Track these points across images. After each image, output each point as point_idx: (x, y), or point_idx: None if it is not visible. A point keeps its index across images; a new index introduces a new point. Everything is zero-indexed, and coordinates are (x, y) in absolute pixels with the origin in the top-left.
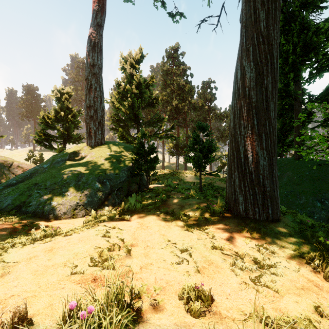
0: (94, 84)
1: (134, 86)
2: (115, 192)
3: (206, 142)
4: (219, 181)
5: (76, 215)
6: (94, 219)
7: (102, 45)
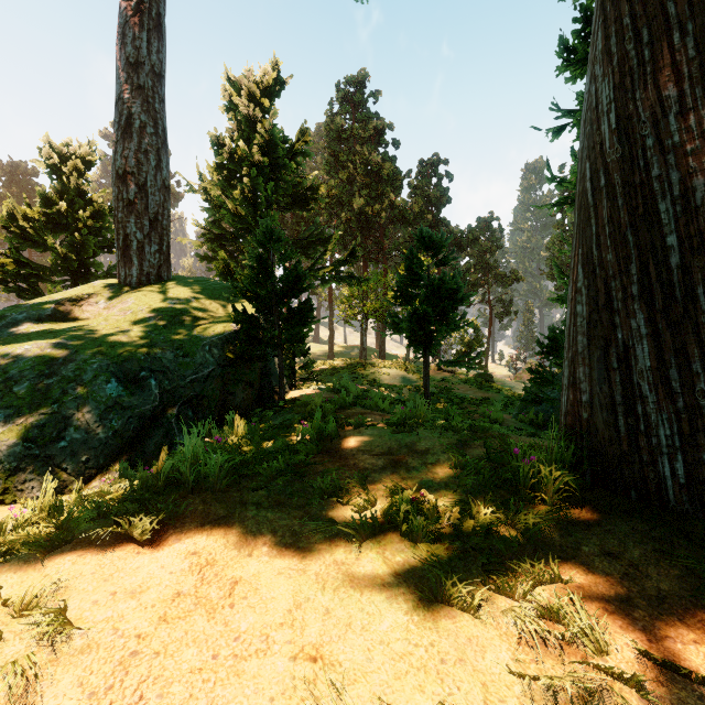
0: (138, 115)
1: (258, 148)
2: (175, 410)
3: (443, 277)
4: (463, 384)
5: (18, 493)
6: (43, 519)
7: (164, 15)
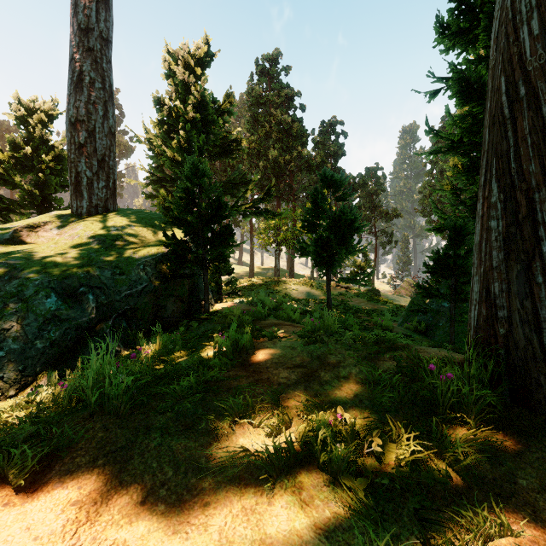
0: (88, 72)
1: (191, 106)
2: (110, 322)
3: (343, 210)
4: (357, 298)
5: None
6: None
7: None
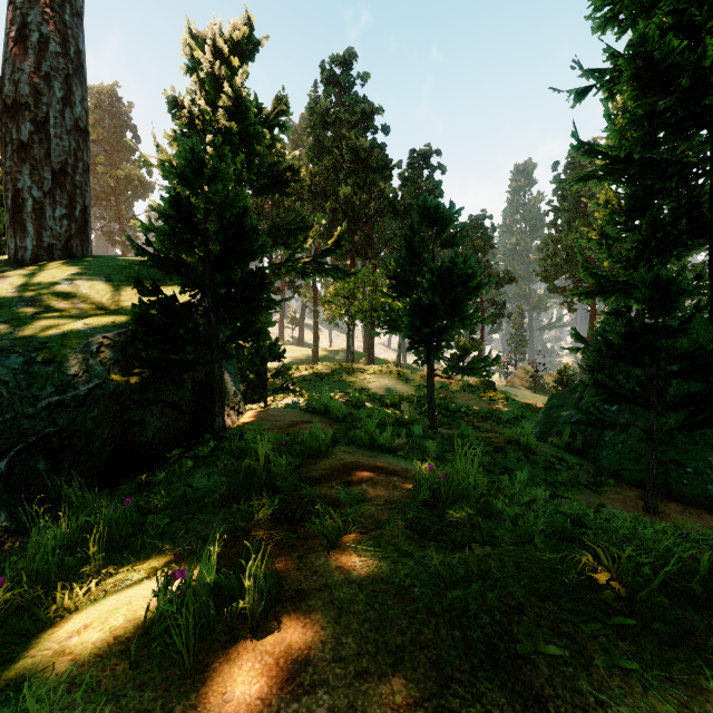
0: (37, 25)
1: (224, 111)
2: (2, 464)
3: (454, 259)
4: (464, 393)
5: None
6: None
7: None
